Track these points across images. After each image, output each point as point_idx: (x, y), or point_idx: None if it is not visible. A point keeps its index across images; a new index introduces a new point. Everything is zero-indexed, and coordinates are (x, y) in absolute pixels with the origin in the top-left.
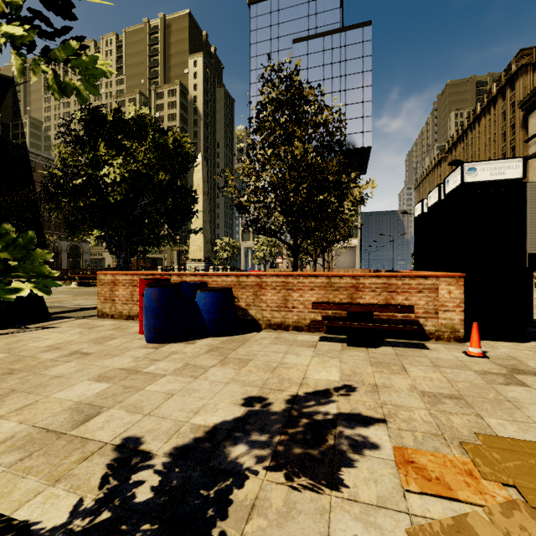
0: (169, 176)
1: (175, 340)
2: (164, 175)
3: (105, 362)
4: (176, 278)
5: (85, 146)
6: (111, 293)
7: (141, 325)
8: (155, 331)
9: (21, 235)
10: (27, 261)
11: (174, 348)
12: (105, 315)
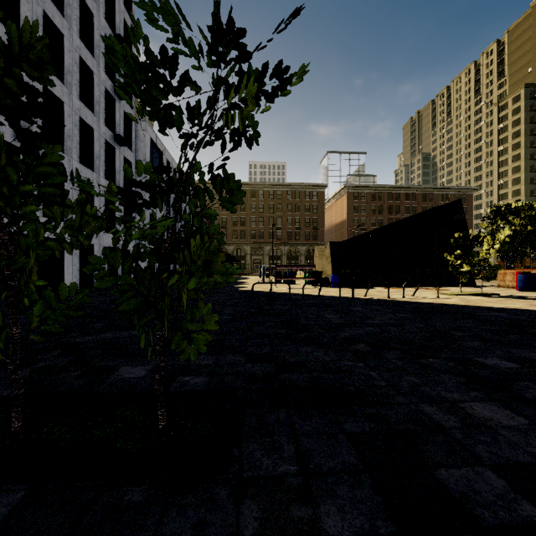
0: (534, 225)
1: (530, 292)
2: (530, 227)
3: (504, 292)
4: (534, 272)
5: (492, 223)
6: (503, 278)
7: (516, 287)
8: (521, 287)
9: (499, 265)
10: (500, 267)
11: (528, 292)
12: (500, 286)
